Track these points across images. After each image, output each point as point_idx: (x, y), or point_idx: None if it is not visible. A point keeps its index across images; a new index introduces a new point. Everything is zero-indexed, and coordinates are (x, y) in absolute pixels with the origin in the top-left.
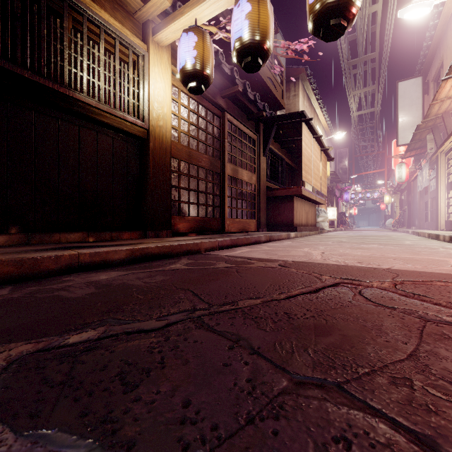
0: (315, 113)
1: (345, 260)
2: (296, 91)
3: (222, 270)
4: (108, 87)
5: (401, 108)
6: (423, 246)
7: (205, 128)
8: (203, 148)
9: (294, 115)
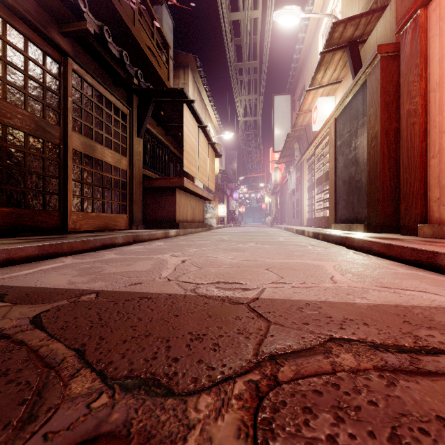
0: (206, 110)
1: (200, 278)
2: (185, 79)
3: None
4: None
5: (276, 119)
6: (294, 243)
7: (24, 68)
8: (19, 98)
9: (174, 92)
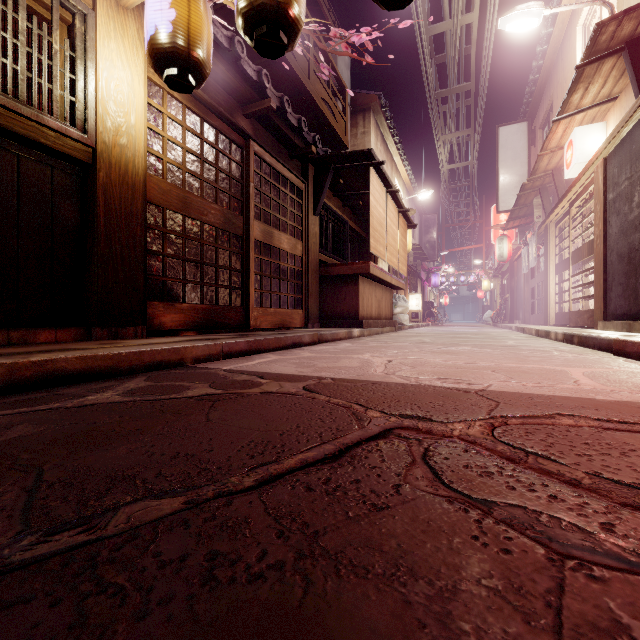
0: (393, 162)
1: (418, 374)
2: (366, 127)
3: (185, 403)
4: (1, 58)
5: (502, 162)
6: (531, 347)
7: (216, 162)
8: (212, 194)
9: (359, 155)
